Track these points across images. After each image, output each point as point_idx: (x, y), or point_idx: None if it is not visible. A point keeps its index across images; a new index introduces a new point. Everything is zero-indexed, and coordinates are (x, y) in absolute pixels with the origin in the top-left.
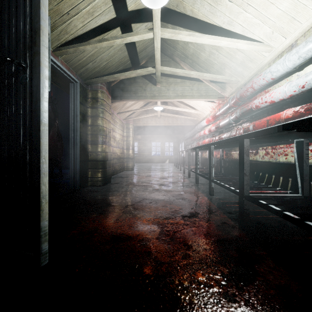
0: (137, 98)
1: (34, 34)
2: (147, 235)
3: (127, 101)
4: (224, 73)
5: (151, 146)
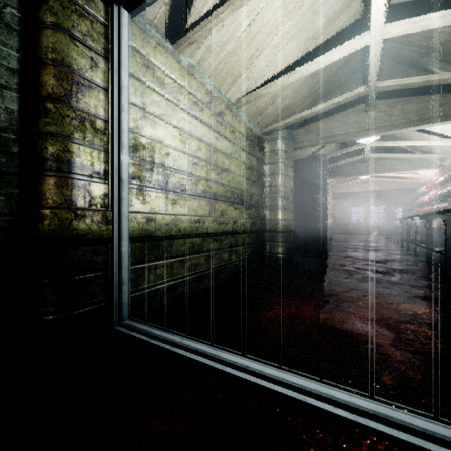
0: (344, 176)
1: (325, 187)
2: (364, 261)
3: None
4: (437, 151)
5: (350, 213)
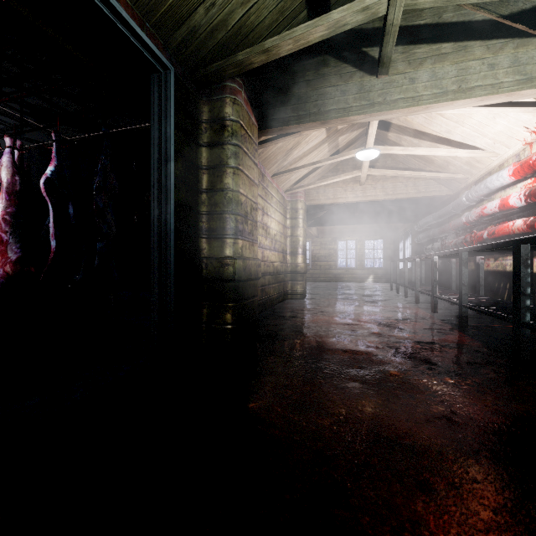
0: (324, 117)
1: None
2: None
3: (294, 145)
4: None
5: (337, 250)
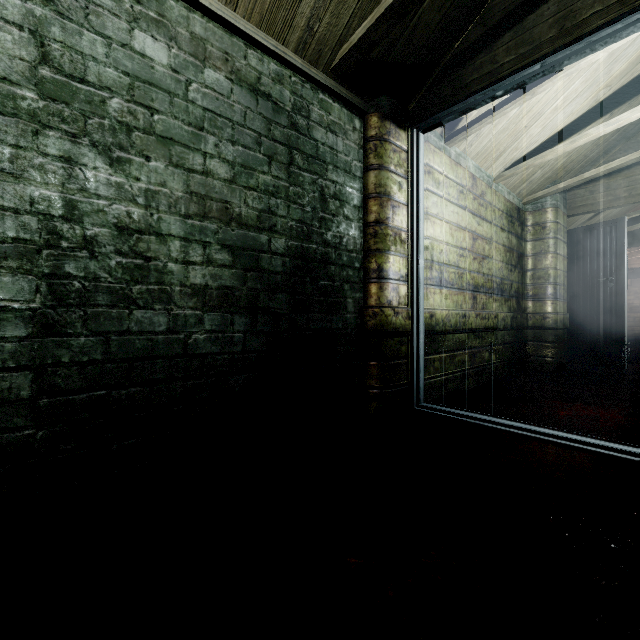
0: None
1: (620, 266)
2: None
3: None
4: None
5: None
